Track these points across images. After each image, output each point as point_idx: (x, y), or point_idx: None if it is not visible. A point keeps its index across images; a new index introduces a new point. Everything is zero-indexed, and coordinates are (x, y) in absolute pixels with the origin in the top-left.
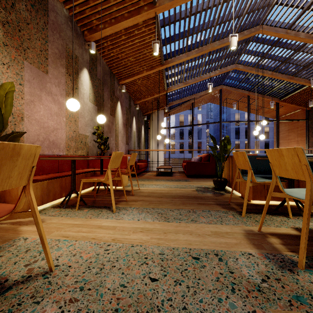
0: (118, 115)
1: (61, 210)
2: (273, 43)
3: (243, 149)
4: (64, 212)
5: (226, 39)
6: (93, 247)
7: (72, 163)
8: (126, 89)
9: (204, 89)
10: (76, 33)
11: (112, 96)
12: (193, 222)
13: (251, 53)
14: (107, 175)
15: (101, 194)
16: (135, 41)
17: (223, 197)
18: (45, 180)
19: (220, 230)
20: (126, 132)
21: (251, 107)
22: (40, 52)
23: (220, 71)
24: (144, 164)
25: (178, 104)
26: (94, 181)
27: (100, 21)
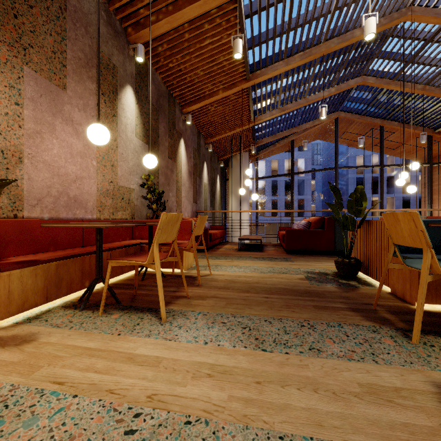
0: (180, 158)
1: (75, 314)
2: (428, 36)
3: (376, 210)
4: (79, 317)
5: (349, 34)
6: (102, 421)
7: (97, 233)
8: (194, 120)
9: (310, 118)
10: (114, 31)
11: (172, 130)
12: (314, 354)
13: (389, 56)
14: (152, 254)
15: (148, 283)
16: (206, 42)
17: (359, 294)
18: (53, 260)
19: (378, 381)
20: (193, 184)
21: (385, 145)
22: (53, 54)
23: (338, 88)
24: (220, 232)
25: (270, 143)
26: (130, 264)
27: (151, 9)
